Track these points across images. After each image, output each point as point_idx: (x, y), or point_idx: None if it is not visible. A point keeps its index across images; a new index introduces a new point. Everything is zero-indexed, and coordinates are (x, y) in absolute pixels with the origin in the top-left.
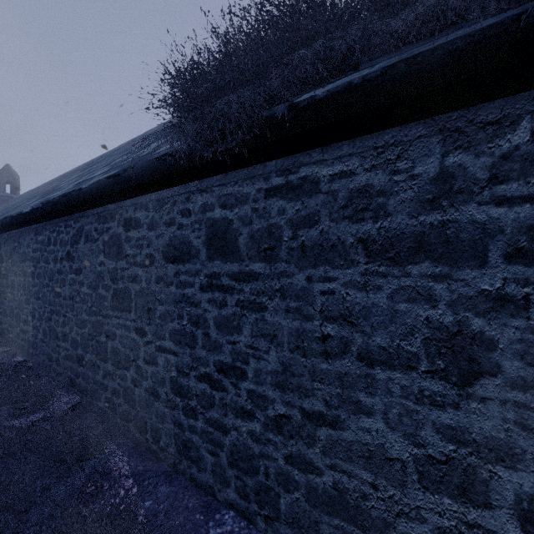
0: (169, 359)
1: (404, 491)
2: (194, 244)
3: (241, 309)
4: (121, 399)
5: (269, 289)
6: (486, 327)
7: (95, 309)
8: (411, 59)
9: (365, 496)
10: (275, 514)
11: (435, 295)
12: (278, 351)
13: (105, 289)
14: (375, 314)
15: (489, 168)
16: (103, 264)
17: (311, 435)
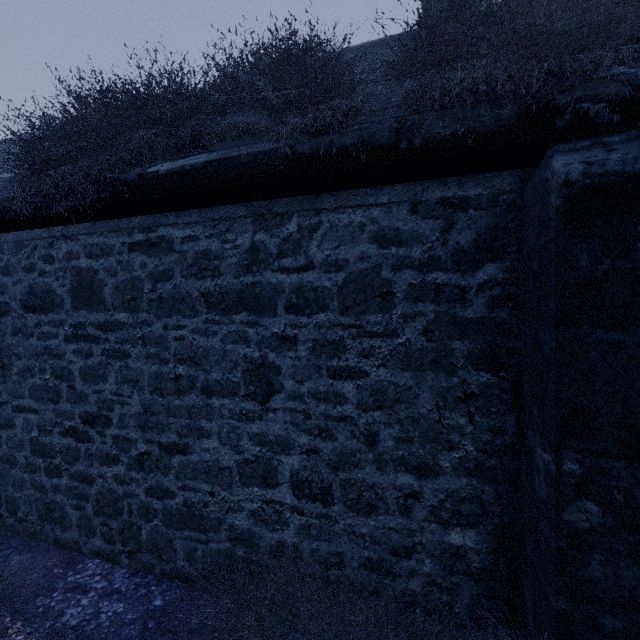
0: (29, 418)
1: (231, 491)
2: (58, 293)
3: (107, 358)
4: None
5: (132, 337)
6: (276, 359)
7: None
8: (221, 161)
9: (206, 504)
10: (138, 546)
11: (249, 337)
12: (140, 395)
13: None
14: (213, 355)
15: (278, 246)
16: None
17: (167, 465)
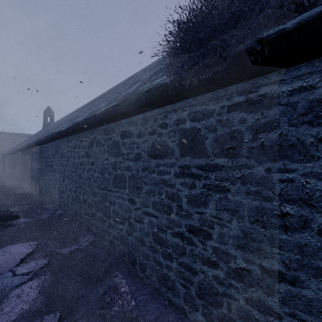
0: (152, 220)
1: None
2: (170, 146)
3: (207, 190)
4: (119, 242)
5: (231, 176)
6: None
7: (102, 186)
8: None
9: None
10: None
11: None
12: (239, 222)
13: (109, 174)
14: None
15: None
16: (107, 159)
17: (270, 287)
